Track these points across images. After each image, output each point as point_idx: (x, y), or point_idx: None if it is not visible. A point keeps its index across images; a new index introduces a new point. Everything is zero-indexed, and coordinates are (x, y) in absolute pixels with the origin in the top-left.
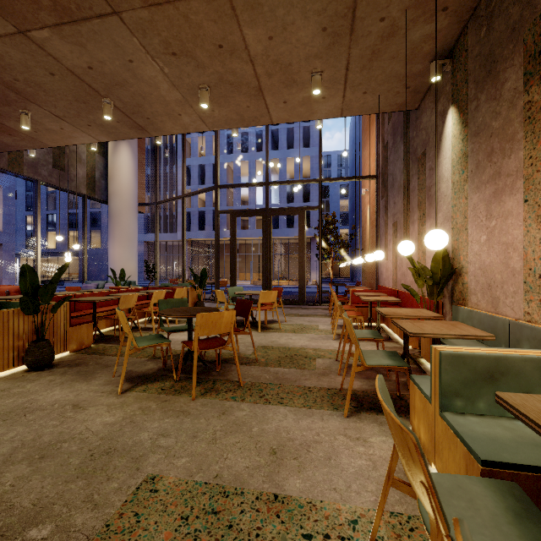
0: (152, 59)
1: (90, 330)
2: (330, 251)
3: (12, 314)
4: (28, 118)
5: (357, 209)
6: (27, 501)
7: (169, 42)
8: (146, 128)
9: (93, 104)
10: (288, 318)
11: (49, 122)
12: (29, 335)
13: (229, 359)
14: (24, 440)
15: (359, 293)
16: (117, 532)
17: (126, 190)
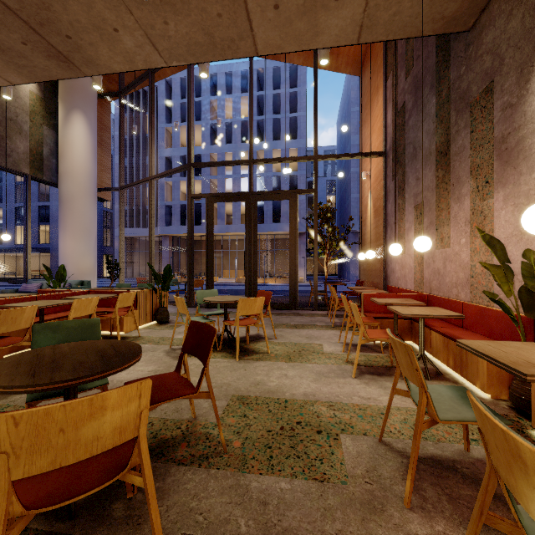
0: None
1: None
2: (324, 245)
3: None
4: None
5: (345, 204)
6: None
7: None
8: (72, 59)
9: None
10: (279, 331)
11: None
12: None
13: (170, 443)
14: None
15: (381, 300)
16: None
17: (80, 170)
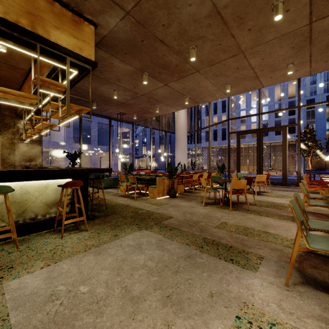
0: (207, 80)
1: (182, 187)
2: (309, 151)
3: (165, 178)
4: (158, 108)
5: None
6: (195, 219)
7: (215, 73)
8: (199, 102)
9: (180, 98)
10: (274, 191)
11: (163, 107)
12: (169, 186)
13: (242, 203)
14: (184, 211)
15: (325, 178)
16: (220, 227)
17: (182, 126)
